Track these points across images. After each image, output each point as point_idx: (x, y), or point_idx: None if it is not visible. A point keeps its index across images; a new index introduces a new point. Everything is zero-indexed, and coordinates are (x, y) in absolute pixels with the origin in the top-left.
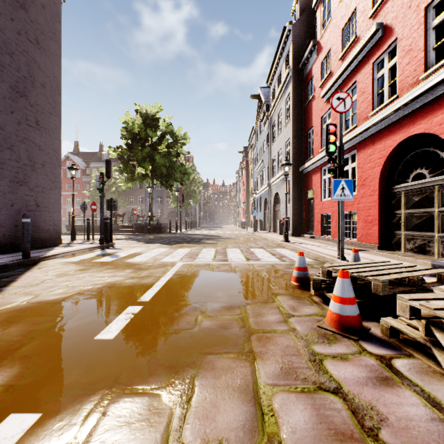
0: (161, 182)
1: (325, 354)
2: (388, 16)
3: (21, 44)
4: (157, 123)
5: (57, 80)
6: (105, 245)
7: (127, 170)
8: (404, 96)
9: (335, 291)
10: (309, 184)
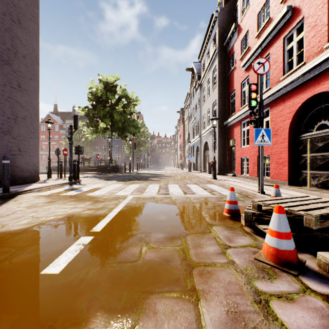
0: (118, 133)
1: (269, 293)
2: (297, 0)
3: (5, 22)
4: (115, 89)
5: (35, 53)
6: (73, 182)
7: (93, 124)
8: (311, 62)
9: (271, 225)
10: (231, 135)
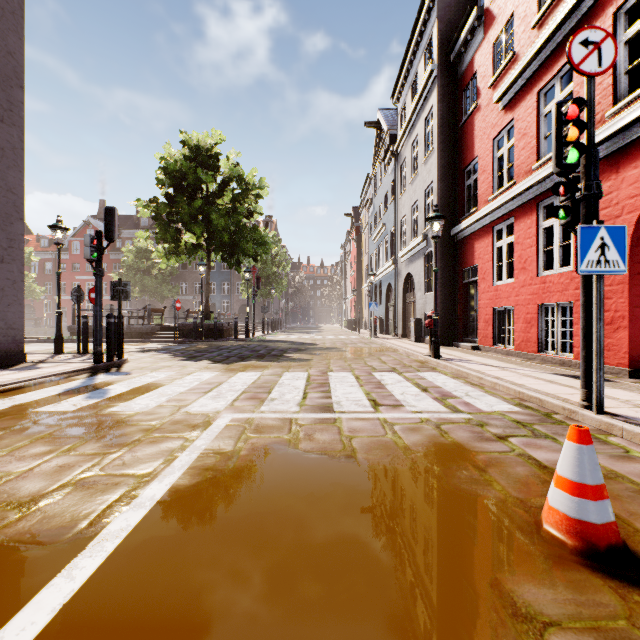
0: (223, 256)
1: None
2: None
3: None
4: (216, 162)
5: (14, 60)
6: (104, 366)
7: (168, 237)
8: None
9: None
10: (467, 258)
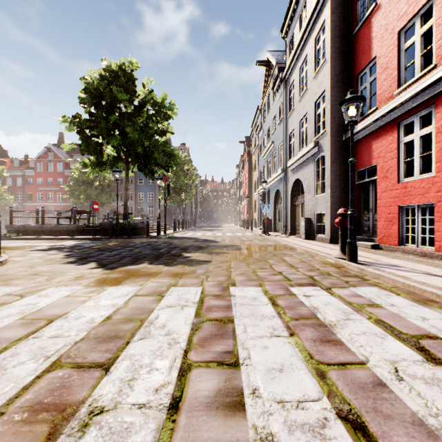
0: (139, 167)
1: None
2: None
3: None
4: (132, 85)
5: None
6: None
7: (90, 149)
8: None
9: None
10: (363, 159)
